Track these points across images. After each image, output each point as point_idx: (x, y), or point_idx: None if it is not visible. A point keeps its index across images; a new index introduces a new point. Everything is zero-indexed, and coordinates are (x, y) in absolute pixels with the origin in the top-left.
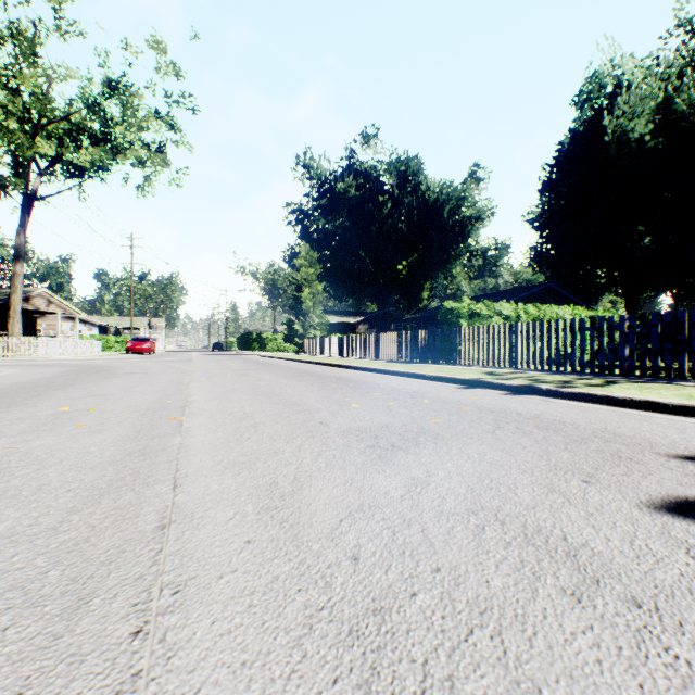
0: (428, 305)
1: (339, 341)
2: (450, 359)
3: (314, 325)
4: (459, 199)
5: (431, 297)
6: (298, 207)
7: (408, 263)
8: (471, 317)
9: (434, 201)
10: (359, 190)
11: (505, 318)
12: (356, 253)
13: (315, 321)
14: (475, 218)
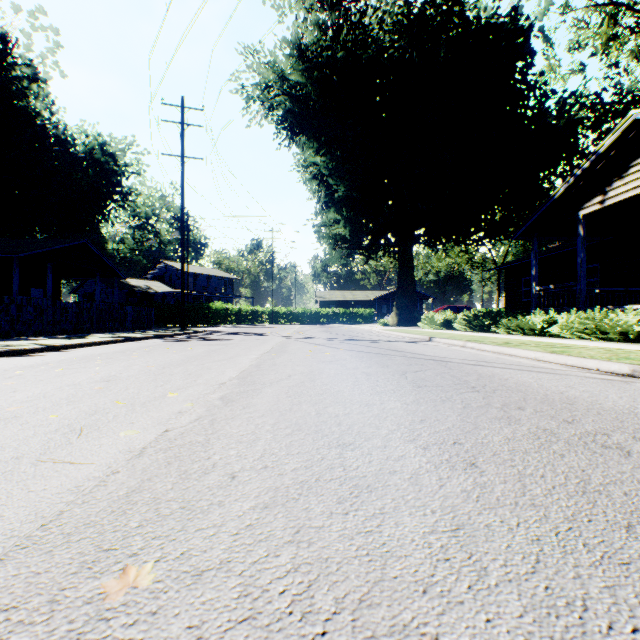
0: None
1: None
2: None
3: None
4: None
5: None
6: None
7: None
8: None
9: None
10: None
11: None
12: None
13: None
14: None
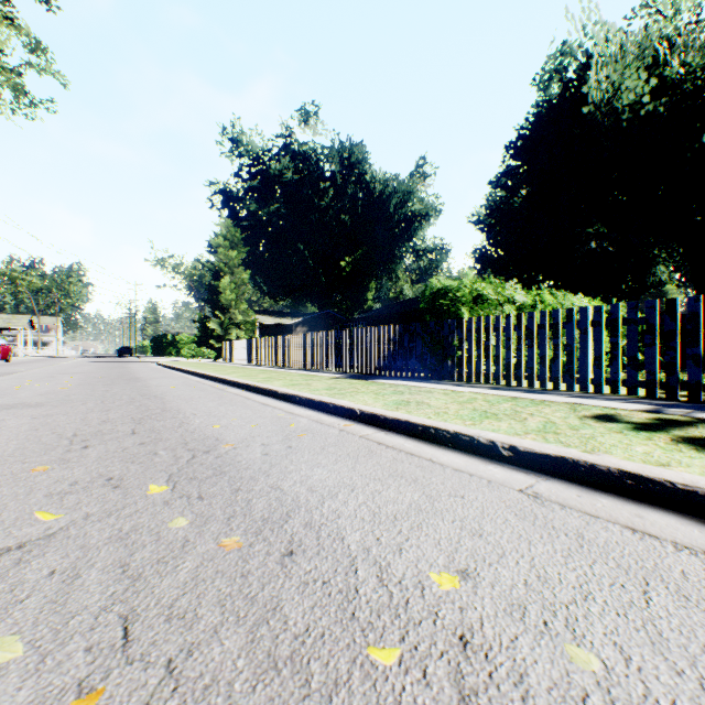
0: (373, 307)
1: (266, 344)
2: (440, 373)
3: (237, 323)
4: (406, 193)
5: (376, 297)
6: (224, 187)
7: (352, 260)
8: (474, 303)
9: (380, 193)
10: (298, 175)
11: (518, 307)
12: (294, 246)
13: (238, 319)
14: (422, 215)
